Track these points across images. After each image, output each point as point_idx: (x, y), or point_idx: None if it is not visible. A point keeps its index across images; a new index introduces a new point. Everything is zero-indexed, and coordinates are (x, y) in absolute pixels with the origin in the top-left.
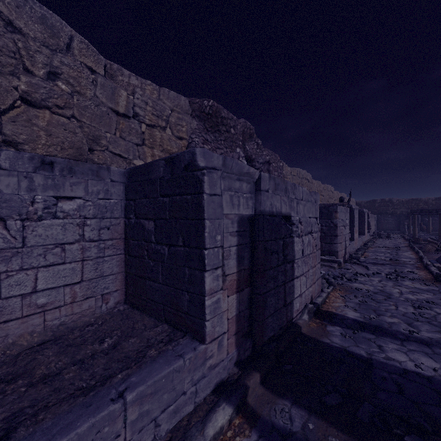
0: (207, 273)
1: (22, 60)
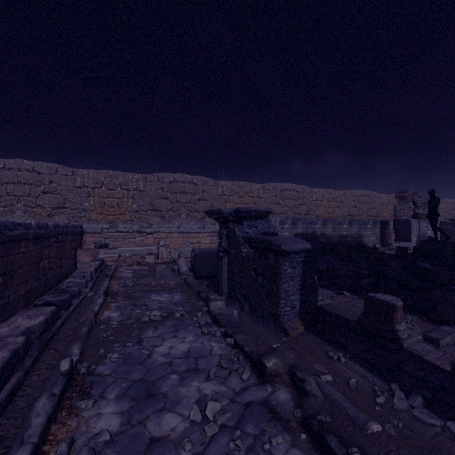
0: (411, 234)
1: (371, 202)
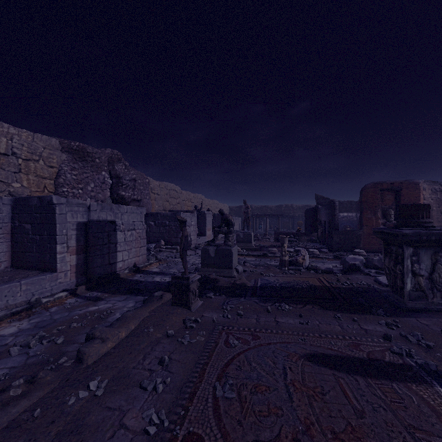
0: (58, 245)
1: None
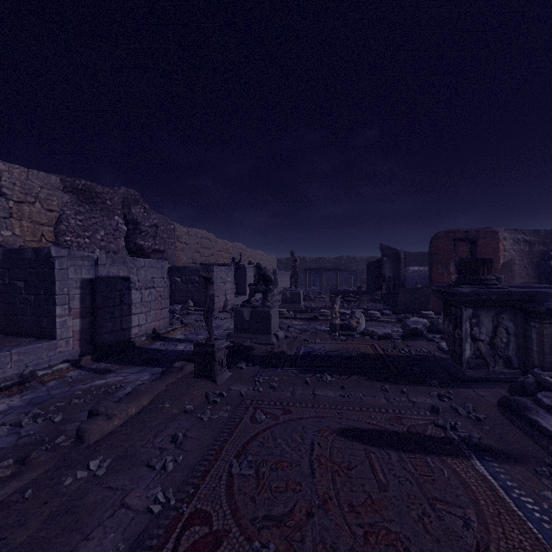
0: (58, 306)
1: None
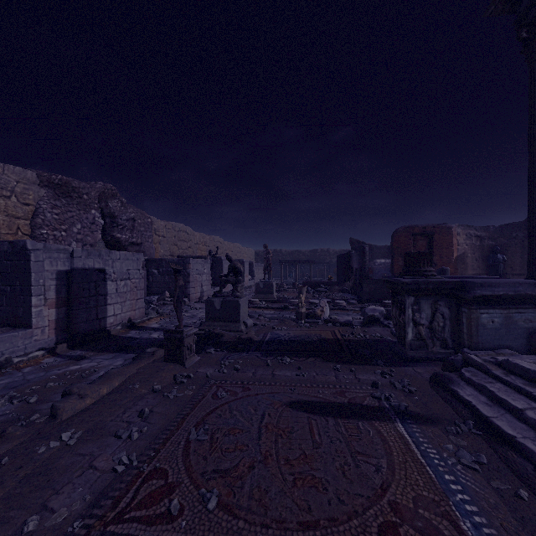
0: (33, 297)
1: None
